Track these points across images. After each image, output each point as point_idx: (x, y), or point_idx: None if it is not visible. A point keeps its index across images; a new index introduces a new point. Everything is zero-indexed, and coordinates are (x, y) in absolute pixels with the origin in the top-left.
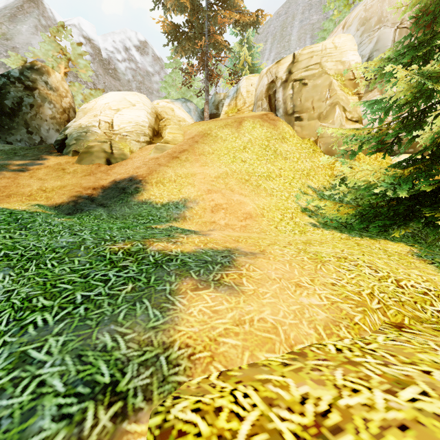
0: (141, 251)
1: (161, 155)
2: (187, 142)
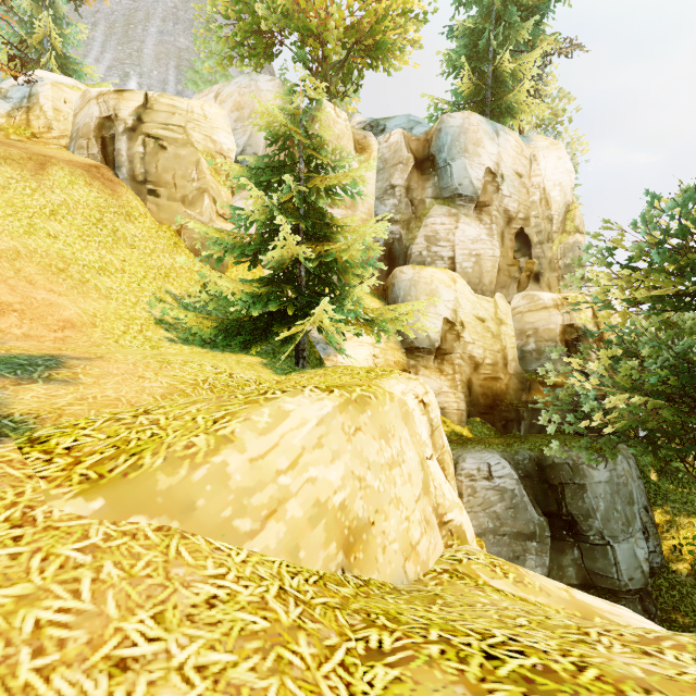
0: None
1: None
2: None
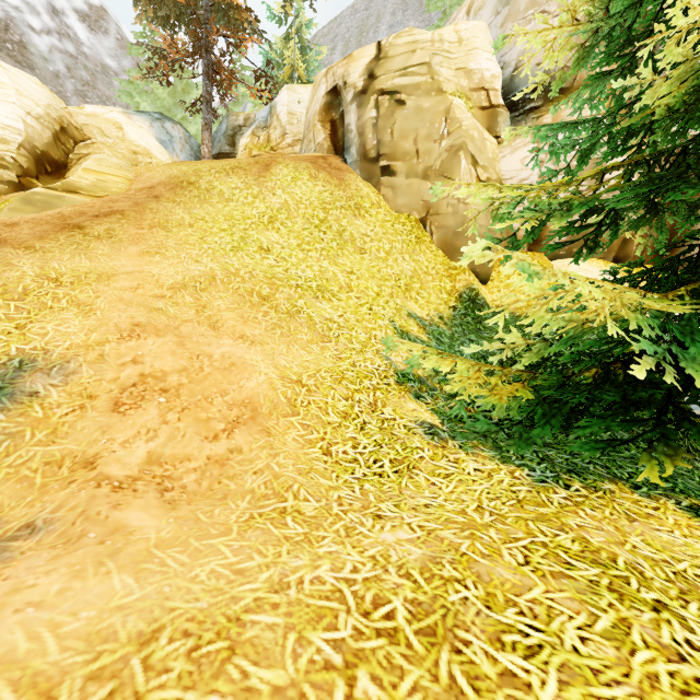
0: None
1: (31, 218)
2: (133, 196)
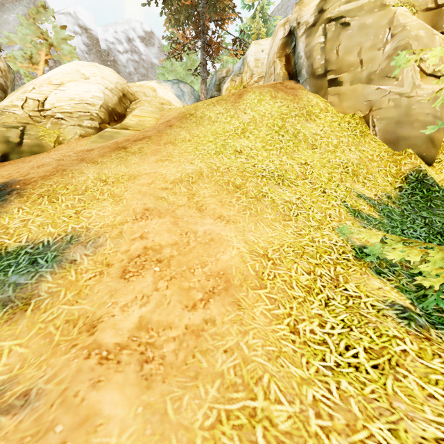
0: None
1: (100, 145)
2: (157, 127)
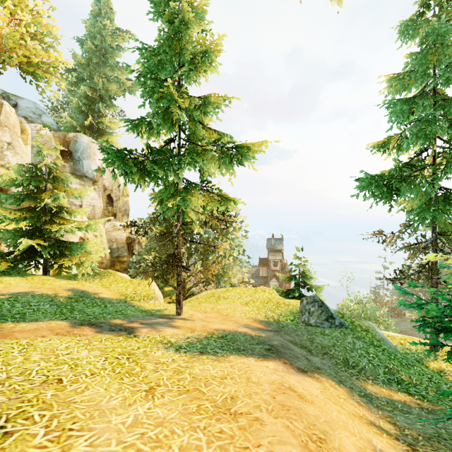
0: (70, 297)
1: None
2: None
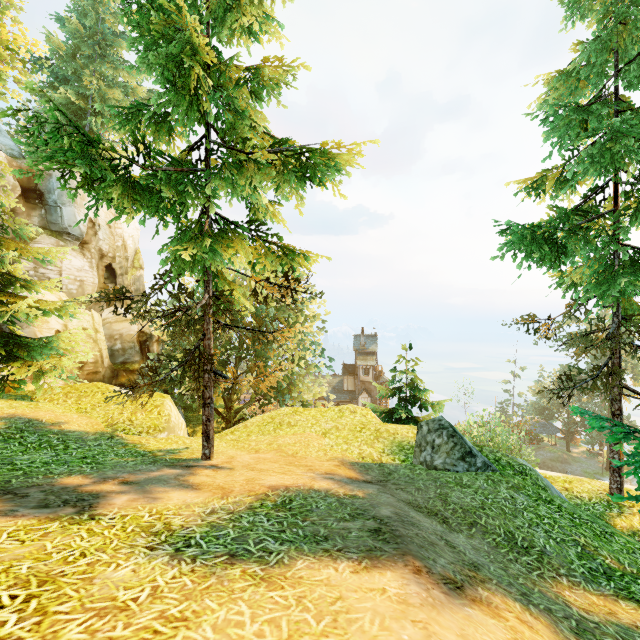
0: None
1: None
2: None
